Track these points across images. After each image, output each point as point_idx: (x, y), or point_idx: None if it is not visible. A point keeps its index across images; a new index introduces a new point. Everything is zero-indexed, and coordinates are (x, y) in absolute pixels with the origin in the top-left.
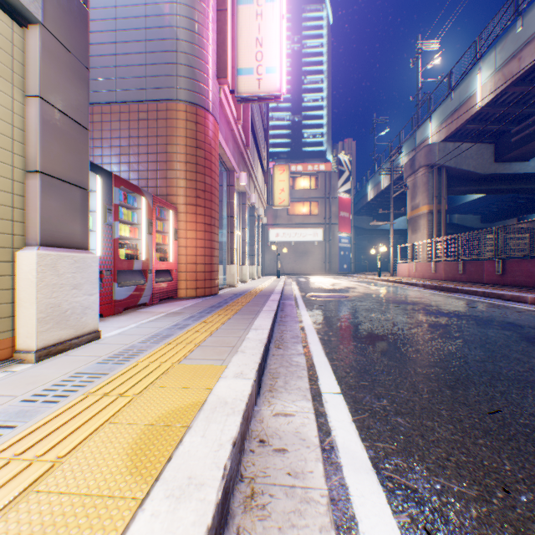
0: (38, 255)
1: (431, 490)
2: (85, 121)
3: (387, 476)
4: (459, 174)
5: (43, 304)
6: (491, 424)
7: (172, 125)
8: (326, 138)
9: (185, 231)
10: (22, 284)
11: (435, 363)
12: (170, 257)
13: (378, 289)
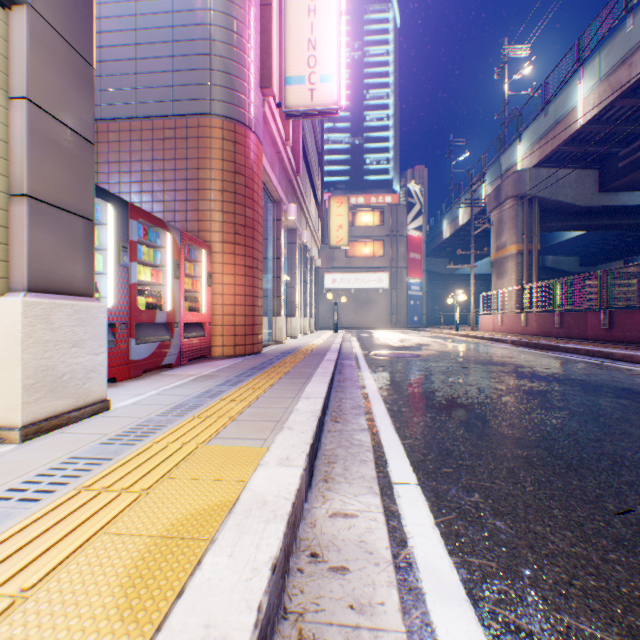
0: (25, 303)
1: (553, 634)
2: (90, 133)
3: (488, 610)
4: (554, 206)
5: (32, 367)
6: (622, 530)
7: (205, 145)
8: (392, 164)
9: (221, 275)
10: (4, 341)
11: (538, 442)
12: (203, 307)
13: (456, 346)
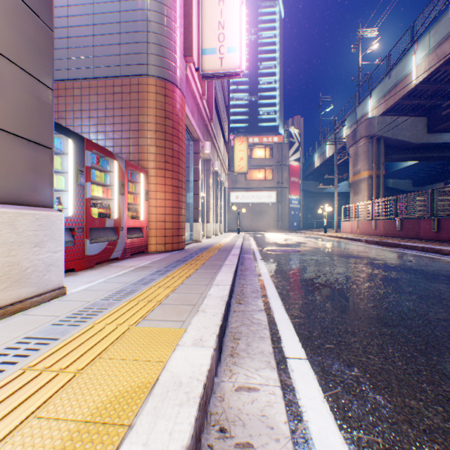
0: None
1: None
2: (49, 81)
3: None
4: (395, 143)
5: None
6: None
7: (143, 98)
8: (278, 115)
9: (155, 192)
10: None
11: (398, 321)
12: (142, 216)
13: (326, 244)
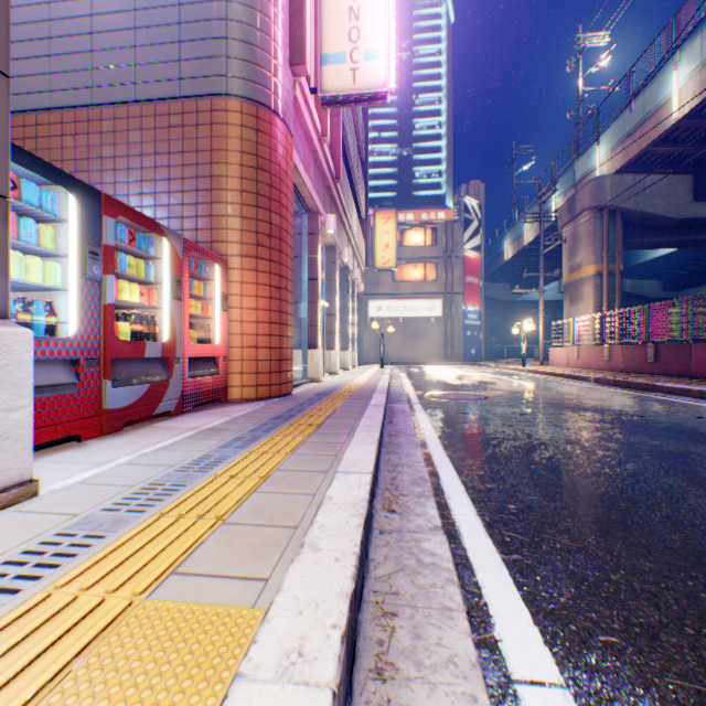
0: None
1: None
2: None
3: None
4: (640, 219)
5: None
6: None
7: (220, 134)
8: (445, 178)
9: (240, 297)
10: None
11: None
12: (216, 338)
13: (529, 385)
